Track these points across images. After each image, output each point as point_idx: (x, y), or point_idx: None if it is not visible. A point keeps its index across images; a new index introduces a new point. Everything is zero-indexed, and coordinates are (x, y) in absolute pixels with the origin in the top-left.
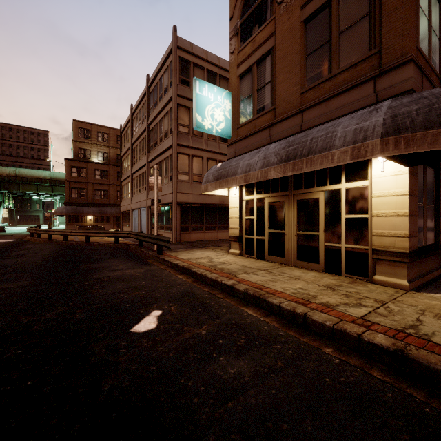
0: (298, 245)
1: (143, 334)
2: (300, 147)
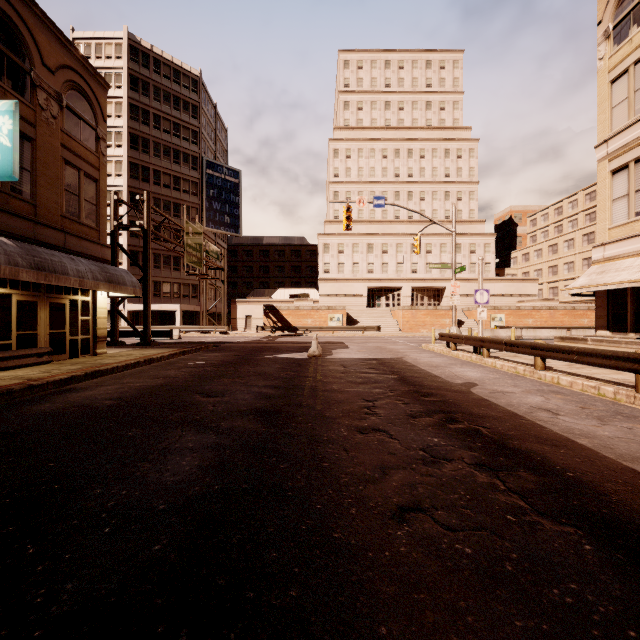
0: (51, 343)
1: (206, 361)
2: (113, 277)
